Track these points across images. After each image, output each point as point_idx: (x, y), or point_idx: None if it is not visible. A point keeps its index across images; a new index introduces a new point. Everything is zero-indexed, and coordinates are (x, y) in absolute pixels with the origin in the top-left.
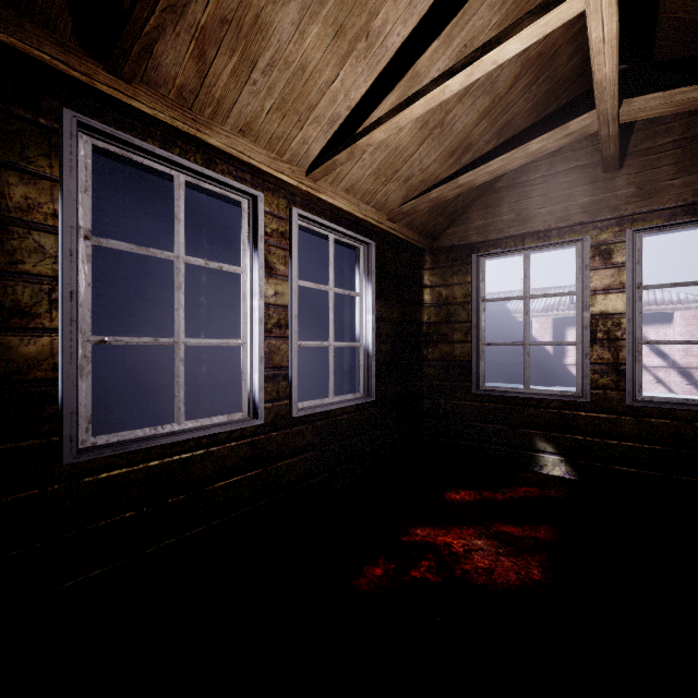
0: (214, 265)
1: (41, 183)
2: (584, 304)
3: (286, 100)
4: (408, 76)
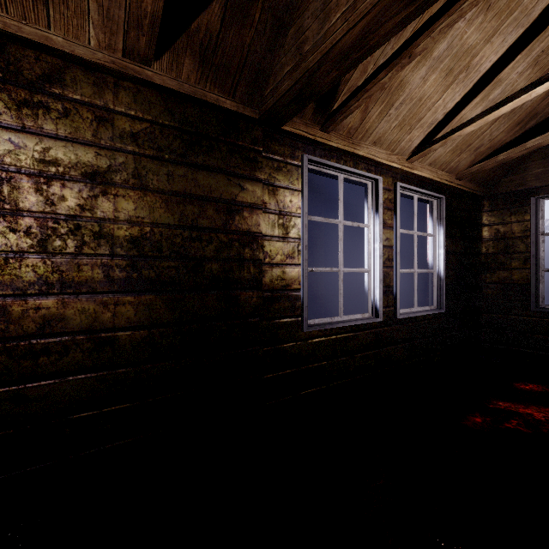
0: (355, 224)
1: (295, 193)
2: None
3: (405, 120)
4: (492, 83)
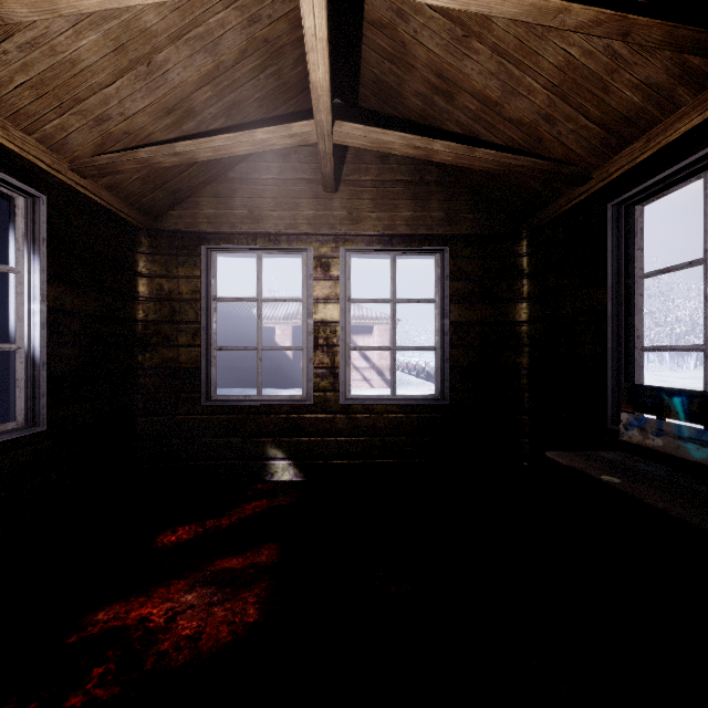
0: None
1: None
2: (309, 312)
3: None
4: None
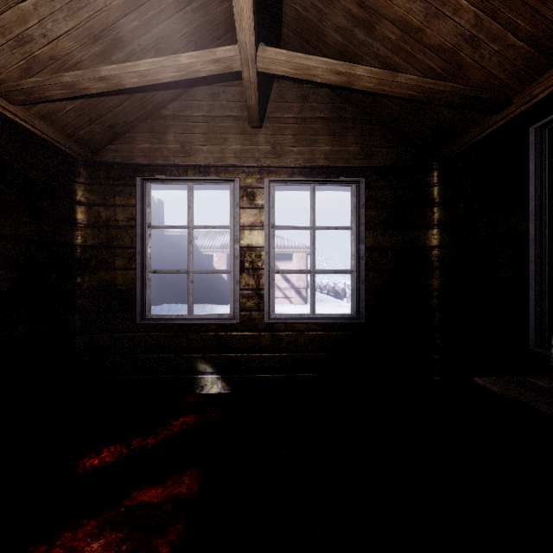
0: None
1: None
2: (235, 237)
3: None
4: None
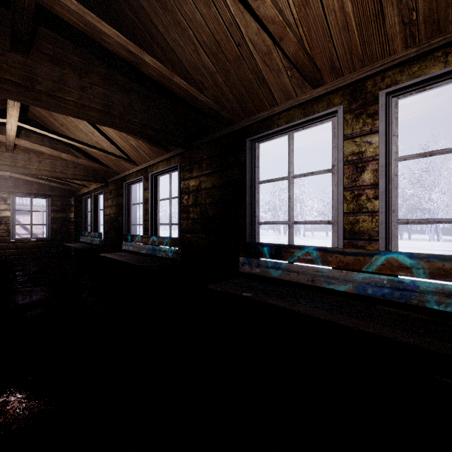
0: None
1: None
2: None
3: None
4: None
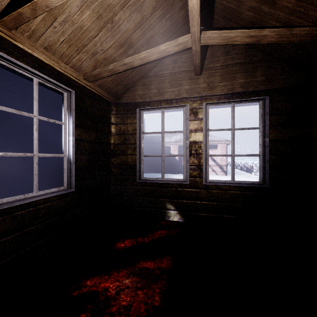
0: None
1: None
2: (186, 137)
3: None
4: None
